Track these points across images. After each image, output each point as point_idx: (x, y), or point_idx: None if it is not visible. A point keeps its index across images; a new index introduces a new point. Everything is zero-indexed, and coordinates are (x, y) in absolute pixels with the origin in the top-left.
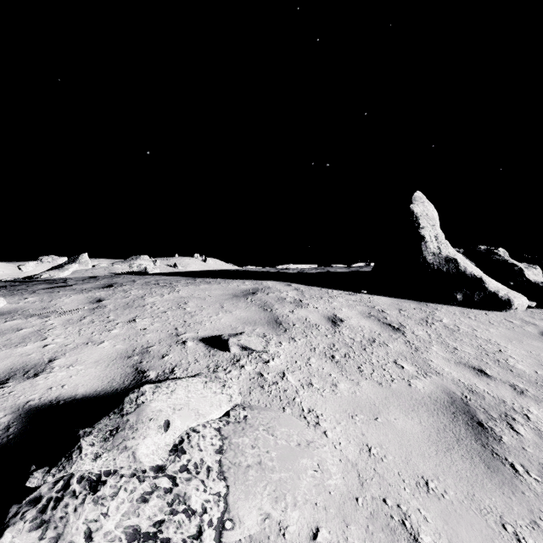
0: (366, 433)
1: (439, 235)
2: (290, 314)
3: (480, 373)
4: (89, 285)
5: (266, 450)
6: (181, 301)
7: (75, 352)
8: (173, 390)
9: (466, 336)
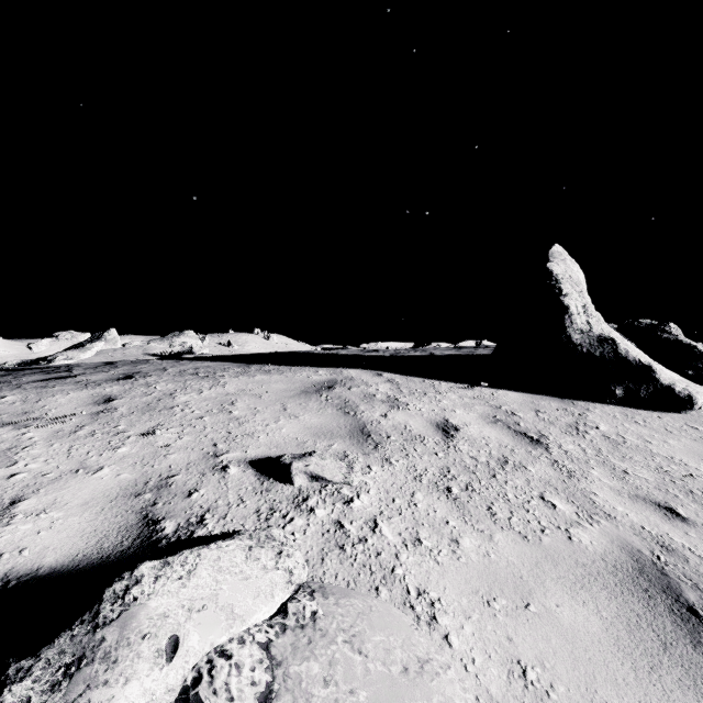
0: (515, 635)
1: (588, 305)
2: (382, 419)
3: (670, 514)
4: (100, 376)
5: (350, 689)
6: (226, 400)
7: (54, 487)
8: (192, 570)
9: (637, 452)
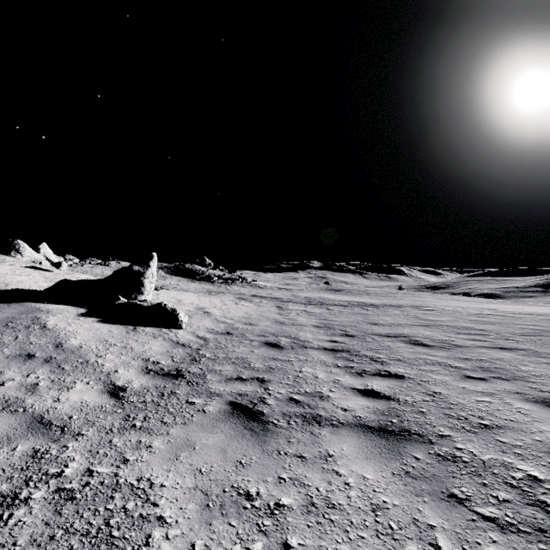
0: None
1: (45, 252)
2: None
3: None
4: None
5: None
6: None
7: None
8: None
9: None
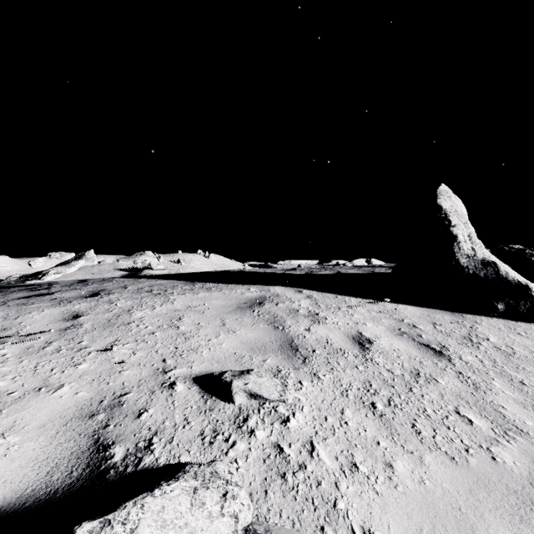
0: None
1: (472, 234)
2: (307, 333)
3: None
4: (73, 293)
5: None
6: (174, 316)
7: (16, 407)
8: (134, 529)
9: (527, 362)
